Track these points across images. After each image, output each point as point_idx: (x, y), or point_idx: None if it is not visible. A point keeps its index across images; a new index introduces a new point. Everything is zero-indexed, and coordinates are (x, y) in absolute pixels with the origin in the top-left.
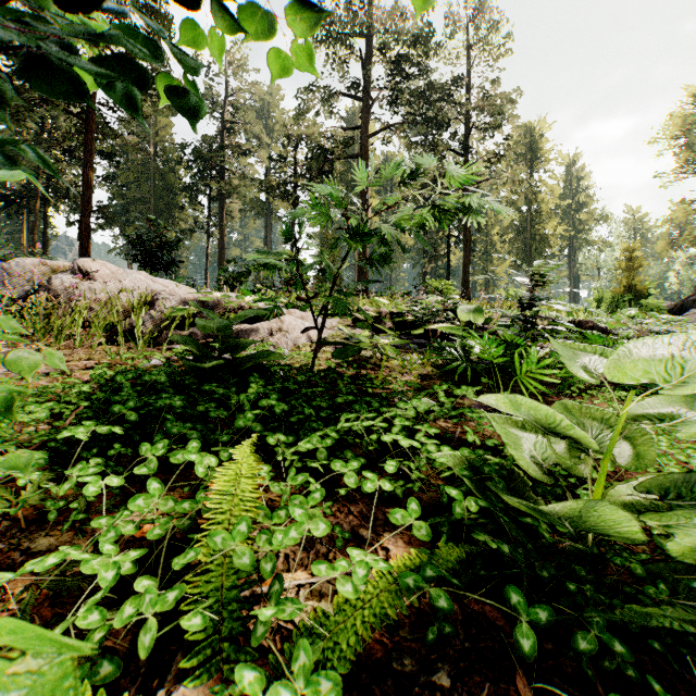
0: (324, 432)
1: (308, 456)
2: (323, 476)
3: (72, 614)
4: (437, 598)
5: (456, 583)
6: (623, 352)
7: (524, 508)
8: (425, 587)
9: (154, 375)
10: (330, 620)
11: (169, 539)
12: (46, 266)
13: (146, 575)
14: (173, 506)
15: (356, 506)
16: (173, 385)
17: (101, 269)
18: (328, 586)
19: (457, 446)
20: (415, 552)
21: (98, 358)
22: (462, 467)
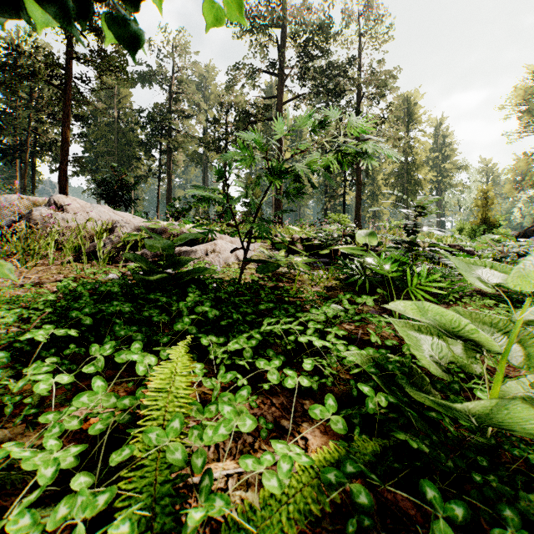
0: (250, 334)
1: (236, 354)
2: (249, 372)
3: (12, 510)
4: (358, 494)
5: (375, 479)
6: (528, 263)
7: (429, 403)
8: (346, 483)
9: (109, 286)
10: (256, 514)
11: (112, 431)
12: (28, 201)
13: (84, 471)
14: (115, 401)
15: (277, 398)
16: (125, 294)
17: (73, 203)
18: (254, 476)
19: (360, 345)
20: (334, 446)
21: (67, 273)
22: (369, 364)
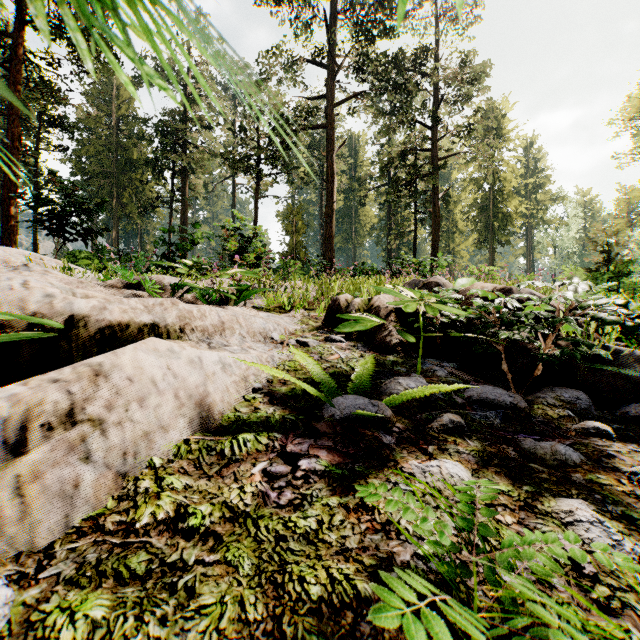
0: None
1: None
2: None
3: None
4: None
5: None
6: None
7: None
8: None
9: None
10: None
11: None
12: None
13: None
14: None
15: None
16: None
17: None
18: None
19: None
20: None
21: None
22: None
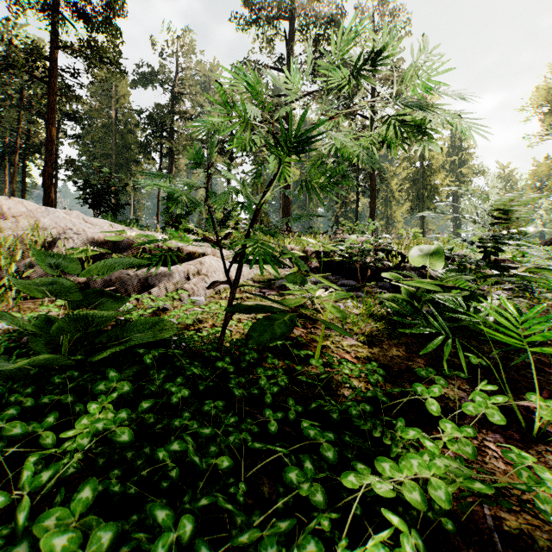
0: None
1: None
2: None
3: None
4: None
5: None
6: None
7: None
8: None
9: None
10: None
11: None
12: None
13: None
14: None
15: None
16: None
17: (16, 206)
18: None
19: None
20: None
21: None
22: None
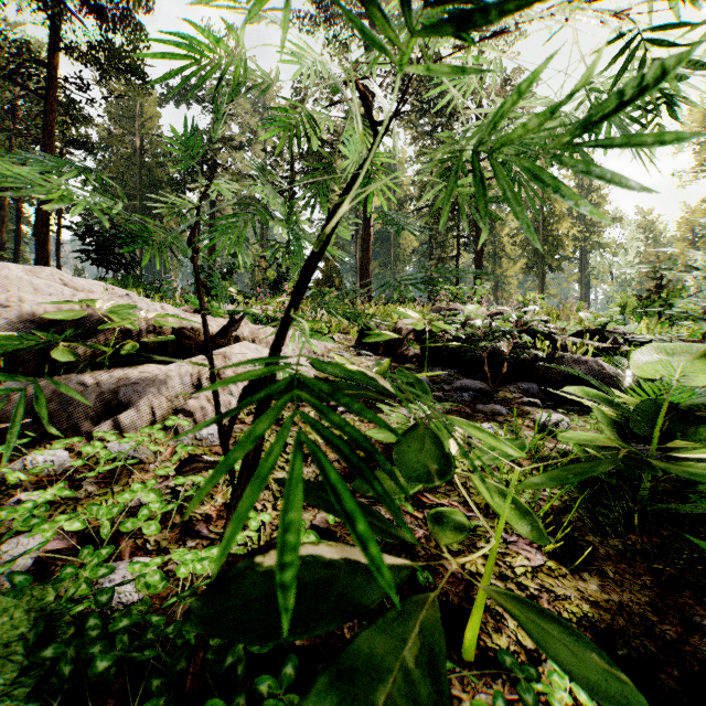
0: None
1: None
2: None
3: None
4: None
5: None
6: None
7: None
8: None
9: None
10: None
11: None
12: None
13: None
14: None
15: None
16: None
17: None
18: None
19: None
20: None
21: None
22: None
